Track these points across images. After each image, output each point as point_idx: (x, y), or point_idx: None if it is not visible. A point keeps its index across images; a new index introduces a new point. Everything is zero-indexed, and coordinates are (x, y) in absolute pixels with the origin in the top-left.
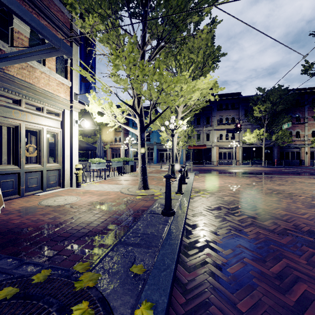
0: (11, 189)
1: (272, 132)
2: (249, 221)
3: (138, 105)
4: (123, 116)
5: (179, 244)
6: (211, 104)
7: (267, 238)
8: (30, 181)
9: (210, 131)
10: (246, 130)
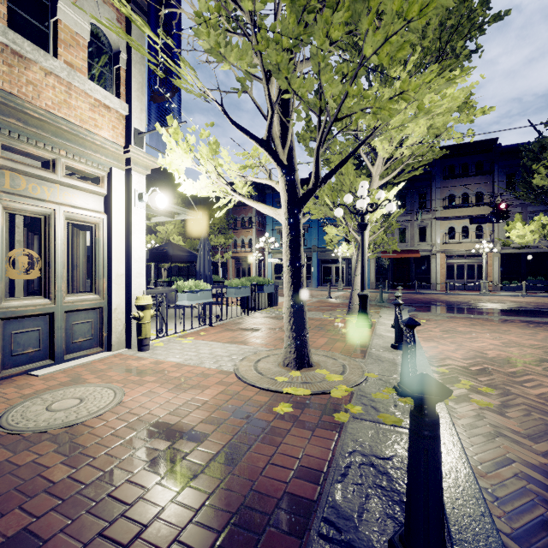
0: None
1: None
2: None
3: (283, 141)
4: (246, 179)
5: None
6: (430, 167)
7: None
8: (18, 340)
9: (427, 221)
10: (510, 218)
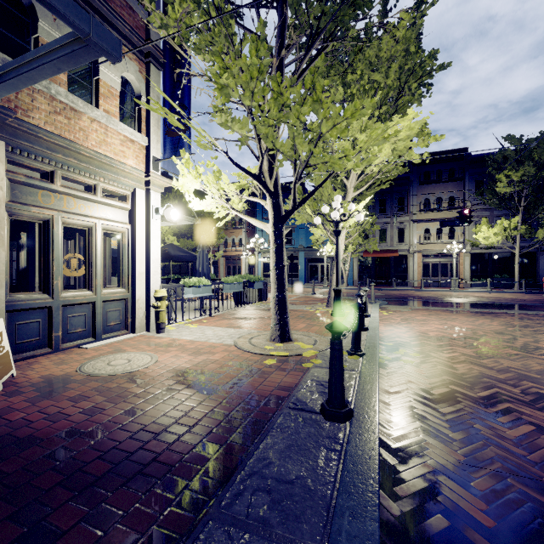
0: (35, 338)
1: (536, 223)
2: None
3: (270, 173)
4: (241, 197)
5: (378, 537)
6: (408, 173)
7: None
8: (71, 321)
9: (405, 223)
10: (479, 221)
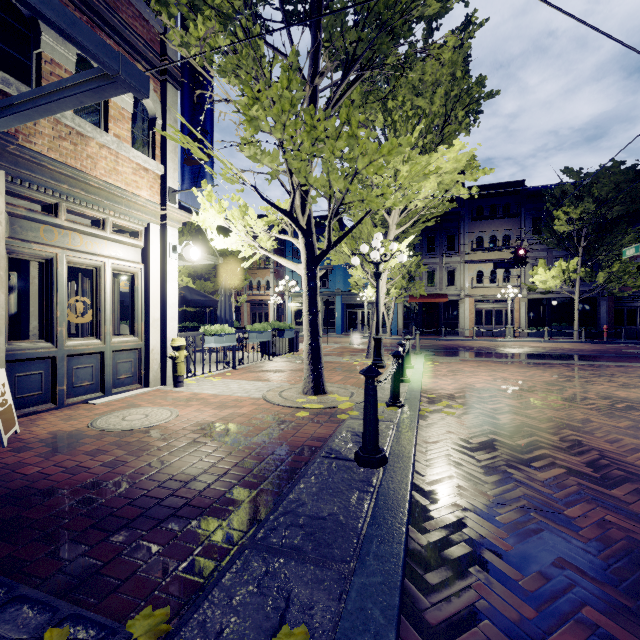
0: (37, 392)
1: (597, 266)
2: (573, 484)
3: (303, 209)
4: (270, 235)
5: (403, 556)
6: (459, 208)
7: (634, 541)
8: (77, 374)
9: (456, 264)
10: (536, 262)
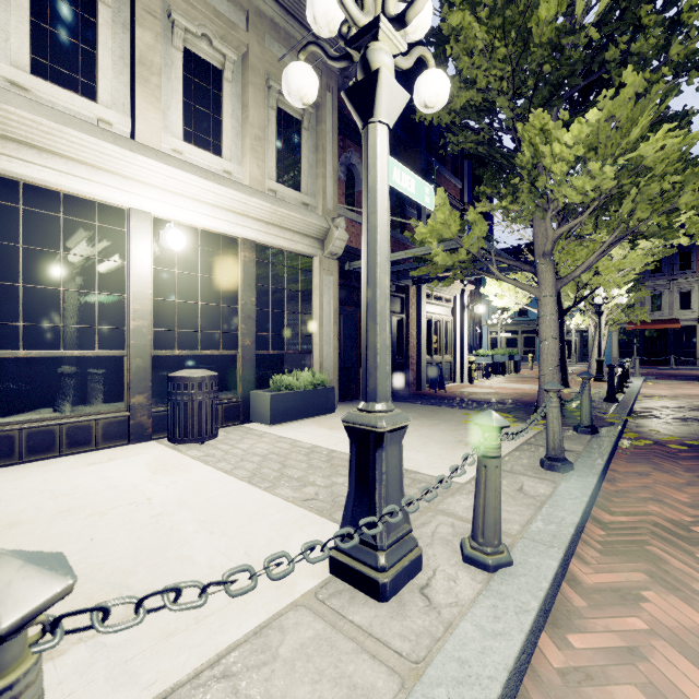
0: (427, 378)
1: None
2: None
3: None
4: (526, 295)
5: (628, 410)
6: None
7: None
8: None
9: (692, 285)
10: None
